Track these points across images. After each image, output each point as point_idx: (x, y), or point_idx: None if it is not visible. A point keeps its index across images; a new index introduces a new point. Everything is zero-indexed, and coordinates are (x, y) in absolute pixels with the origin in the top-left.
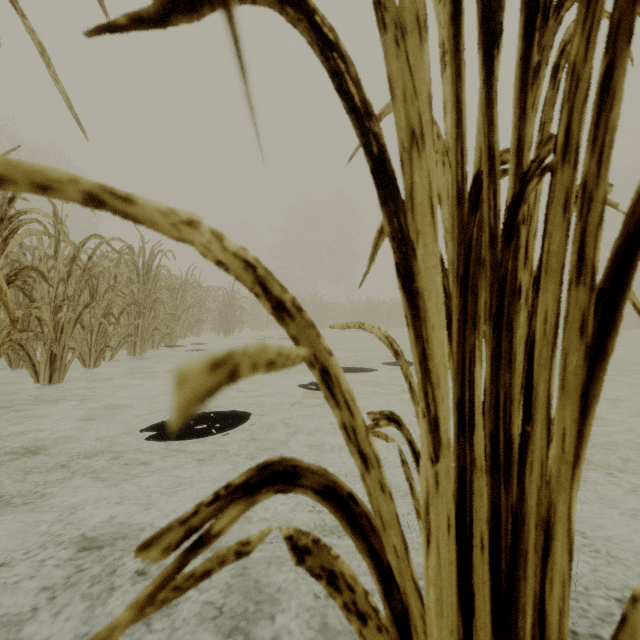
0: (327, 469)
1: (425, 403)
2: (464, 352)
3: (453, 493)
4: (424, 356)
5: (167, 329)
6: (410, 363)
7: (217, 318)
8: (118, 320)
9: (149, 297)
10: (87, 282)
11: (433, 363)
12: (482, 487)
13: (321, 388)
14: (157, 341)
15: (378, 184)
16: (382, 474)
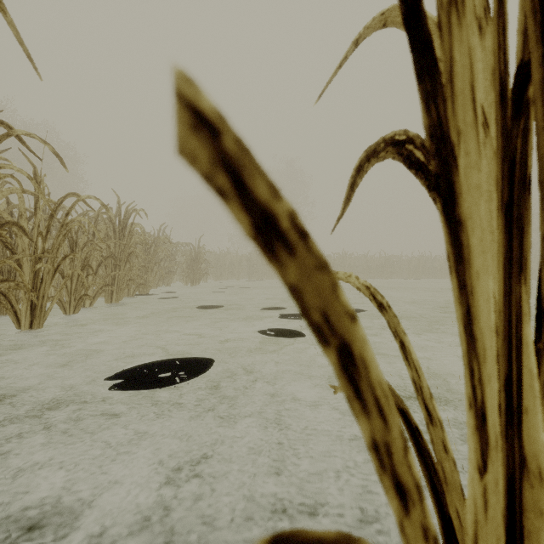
0: (350, 534)
1: (471, 387)
2: (510, 309)
3: (502, 513)
4: (469, 316)
5: (141, 279)
6: (357, 310)
7: (185, 270)
8: (96, 271)
9: (124, 251)
10: (65, 236)
11: (478, 326)
12: (542, 503)
13: (339, 384)
14: (132, 290)
15: (412, 45)
16: (425, 512)
